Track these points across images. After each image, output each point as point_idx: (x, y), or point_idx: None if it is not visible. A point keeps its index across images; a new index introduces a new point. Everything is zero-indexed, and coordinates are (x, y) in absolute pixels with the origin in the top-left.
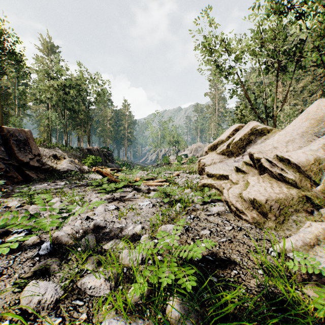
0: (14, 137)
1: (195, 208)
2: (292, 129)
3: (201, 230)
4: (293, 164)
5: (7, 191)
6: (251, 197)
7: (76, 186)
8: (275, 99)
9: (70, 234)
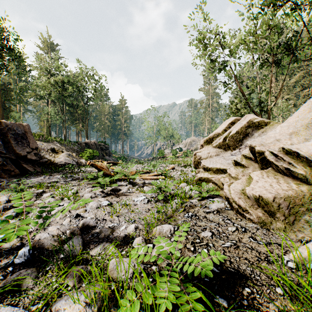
0: (12, 131)
1: (193, 205)
2: (295, 121)
3: (201, 231)
4: (303, 158)
5: (1, 185)
6: (256, 194)
7: (71, 180)
8: (270, 93)
9: (55, 235)
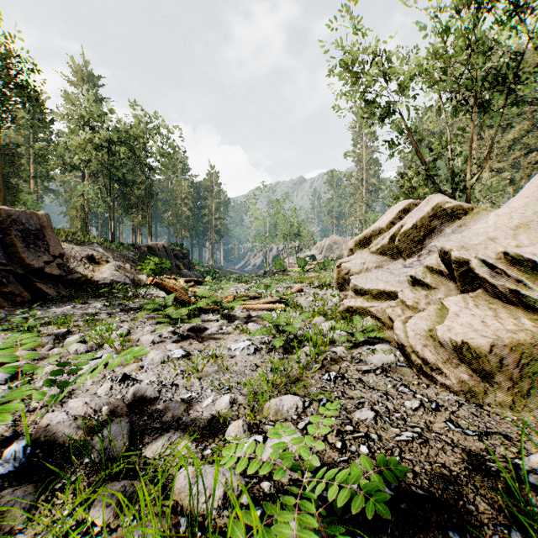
0: (19, 225)
1: (337, 357)
2: (522, 204)
3: (354, 408)
4: None
5: None
6: (456, 338)
7: (120, 310)
8: (470, 159)
9: (79, 417)
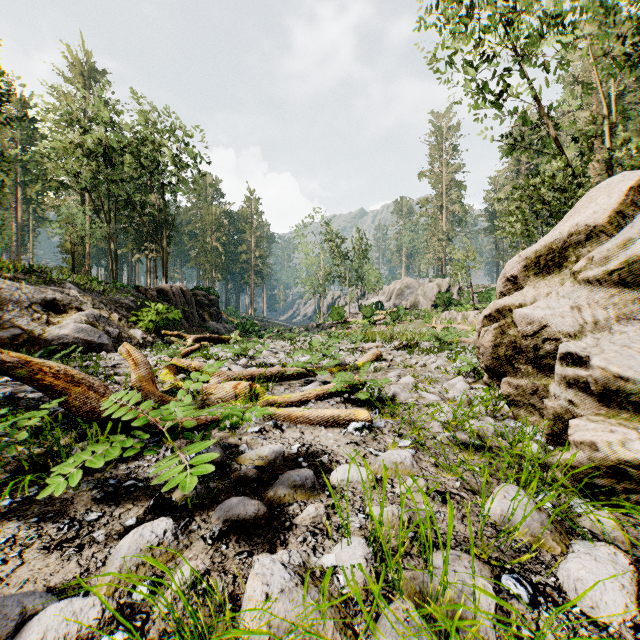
0: None
1: None
2: None
3: None
4: None
5: None
6: None
7: None
8: None
9: None
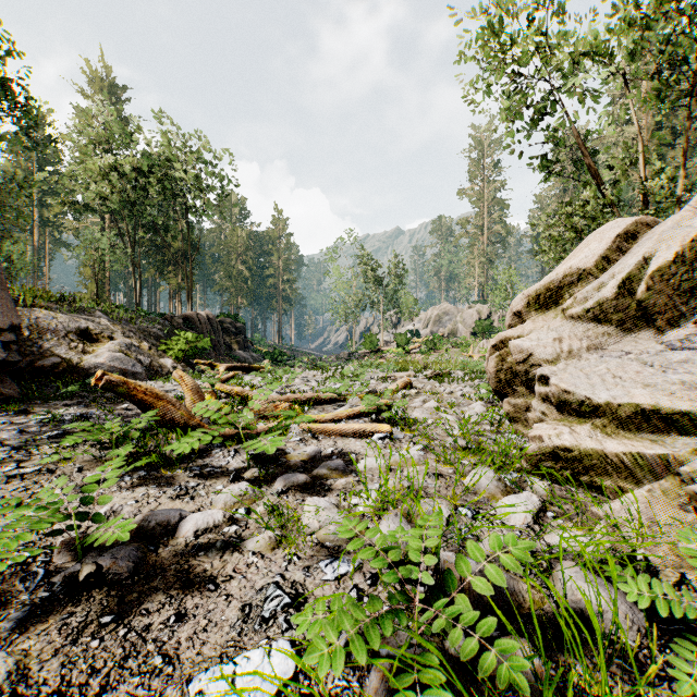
0: None
1: None
2: None
3: None
4: None
5: None
6: None
7: (59, 435)
8: (681, 173)
9: None
